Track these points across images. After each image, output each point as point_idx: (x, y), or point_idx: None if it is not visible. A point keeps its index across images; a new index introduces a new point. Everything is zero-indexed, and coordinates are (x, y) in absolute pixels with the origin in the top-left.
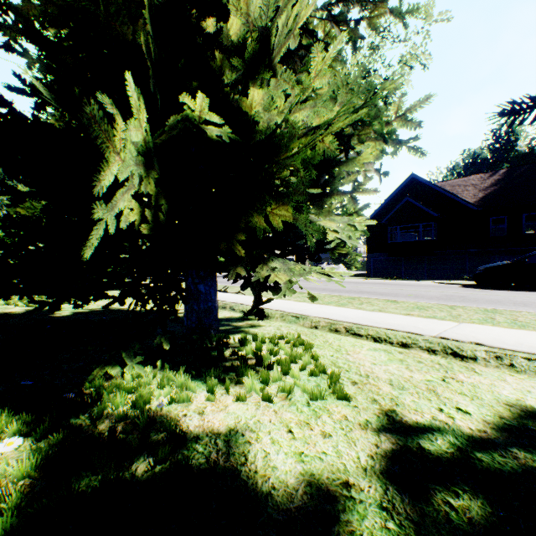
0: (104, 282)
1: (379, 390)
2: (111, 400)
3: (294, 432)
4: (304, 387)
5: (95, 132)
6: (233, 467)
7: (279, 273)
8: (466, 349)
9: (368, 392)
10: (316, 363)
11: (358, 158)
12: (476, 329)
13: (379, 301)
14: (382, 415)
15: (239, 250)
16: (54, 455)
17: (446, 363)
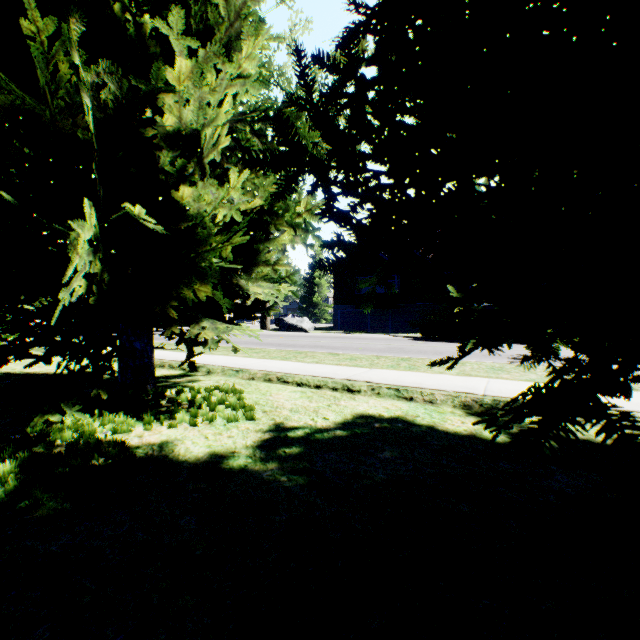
0: (32, 341)
1: (280, 414)
2: (59, 437)
3: (210, 438)
4: (224, 415)
5: (70, 249)
6: (164, 455)
7: (208, 331)
8: (357, 386)
9: (272, 415)
10: (240, 402)
11: (278, 238)
12: (378, 372)
13: (323, 355)
14: (273, 425)
15: (173, 314)
16: (29, 461)
17: (340, 396)
